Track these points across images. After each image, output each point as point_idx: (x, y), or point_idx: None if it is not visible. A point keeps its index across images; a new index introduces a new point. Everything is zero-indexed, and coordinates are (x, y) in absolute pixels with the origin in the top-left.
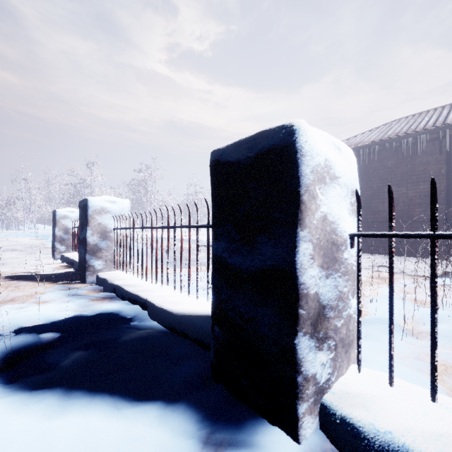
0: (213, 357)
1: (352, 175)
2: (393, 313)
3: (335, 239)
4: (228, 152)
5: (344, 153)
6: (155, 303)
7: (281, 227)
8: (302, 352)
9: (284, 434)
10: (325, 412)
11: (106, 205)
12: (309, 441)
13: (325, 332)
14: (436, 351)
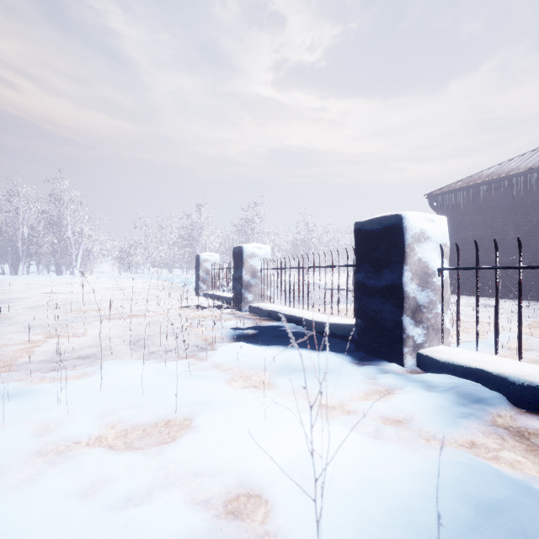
0: (357, 336)
1: (441, 235)
2: (458, 309)
3: (427, 271)
4: (366, 225)
5: (436, 222)
6: (308, 318)
7: (395, 264)
8: (406, 323)
9: (397, 363)
10: (418, 355)
11: (255, 250)
12: (409, 366)
13: (421, 319)
14: (477, 325)
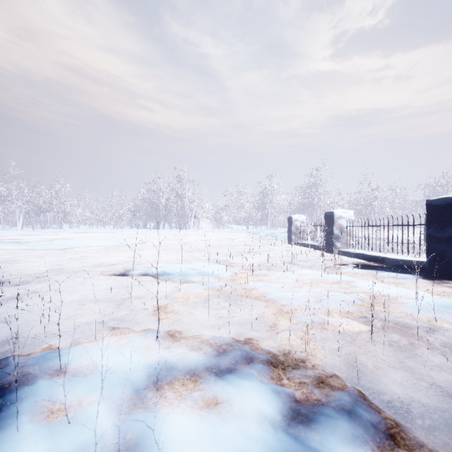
0: (428, 266)
1: None
2: None
3: None
4: (434, 202)
5: None
6: (389, 257)
7: None
8: None
9: None
10: None
11: (342, 214)
12: None
13: None
14: None
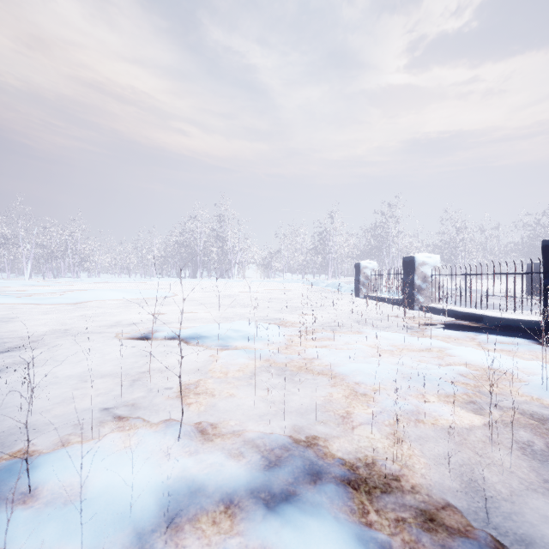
0: (544, 327)
1: None
2: None
3: None
4: None
5: None
6: (490, 315)
7: None
8: None
9: None
10: None
11: (425, 259)
12: None
13: None
14: None
